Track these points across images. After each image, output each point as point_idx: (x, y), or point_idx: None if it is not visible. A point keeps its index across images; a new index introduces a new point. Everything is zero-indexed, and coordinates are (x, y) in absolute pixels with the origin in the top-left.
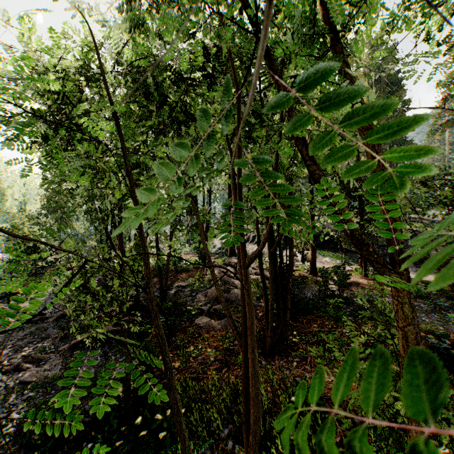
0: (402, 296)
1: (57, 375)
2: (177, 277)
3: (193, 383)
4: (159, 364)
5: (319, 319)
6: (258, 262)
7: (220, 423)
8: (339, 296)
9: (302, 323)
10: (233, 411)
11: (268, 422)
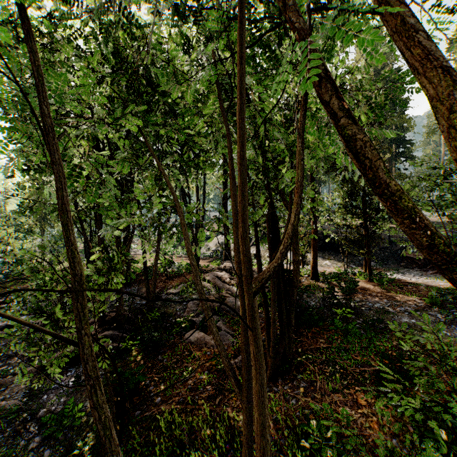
0: None
1: (16, 407)
2: (167, 283)
3: (179, 419)
4: None
5: (326, 333)
6: (258, 269)
7: None
8: (346, 305)
9: (307, 338)
10: None
11: None
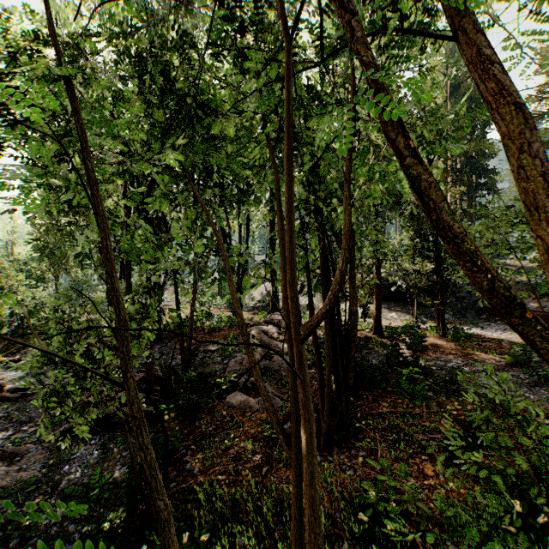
0: None
1: (34, 478)
2: (205, 339)
3: (221, 491)
4: None
5: (389, 395)
6: None
7: None
8: (414, 363)
9: (367, 401)
10: (276, 535)
11: None
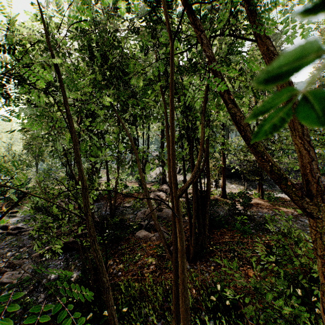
0: (323, 226)
1: (28, 277)
2: (123, 200)
3: (133, 284)
4: (90, 301)
5: (230, 232)
6: None
7: (154, 318)
8: (244, 214)
9: (217, 235)
10: (164, 308)
11: (193, 317)
